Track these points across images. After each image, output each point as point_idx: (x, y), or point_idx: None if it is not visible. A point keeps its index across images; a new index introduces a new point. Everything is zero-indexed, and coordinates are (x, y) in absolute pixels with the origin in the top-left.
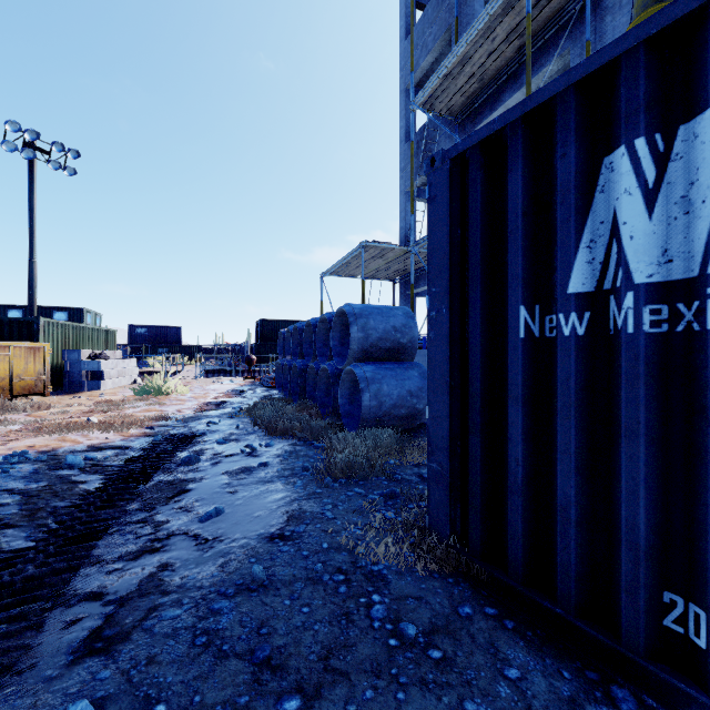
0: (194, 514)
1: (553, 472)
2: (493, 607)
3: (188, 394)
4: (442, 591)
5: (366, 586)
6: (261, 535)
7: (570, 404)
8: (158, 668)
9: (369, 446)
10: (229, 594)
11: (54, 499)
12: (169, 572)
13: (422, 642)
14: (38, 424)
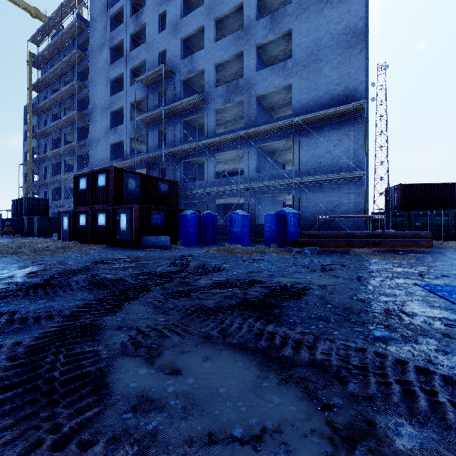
0: None
1: None
2: None
3: None
4: None
5: None
6: None
7: None
8: None
9: None
10: None
11: None
12: None
13: None
14: None
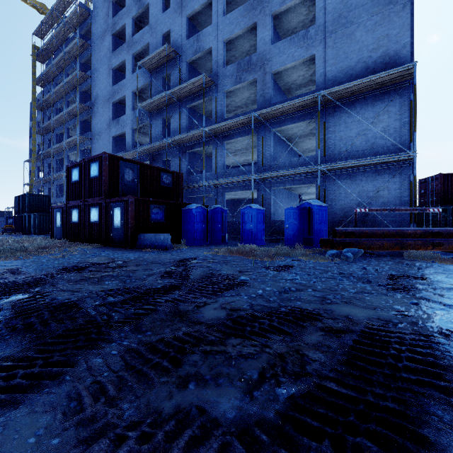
0: None
1: None
2: None
3: None
4: None
5: None
6: None
7: None
8: None
9: None
10: None
11: None
12: None
13: None
14: None
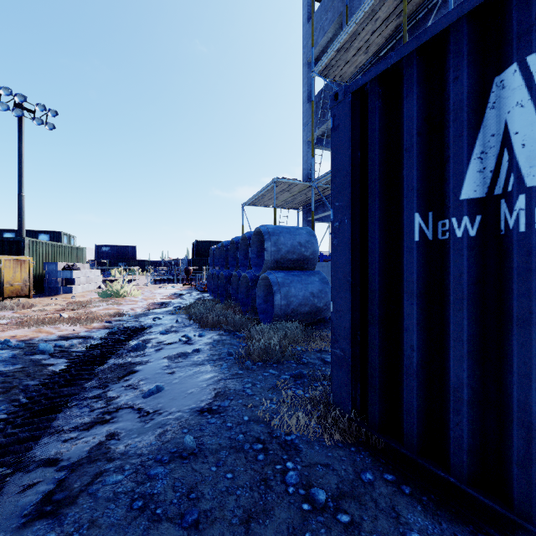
0: (139, 391)
1: (445, 357)
2: (390, 473)
3: (139, 296)
4: (346, 459)
5: (281, 454)
6: (193, 409)
7: (463, 297)
8: (98, 531)
9: (281, 336)
10: (164, 461)
11: (26, 379)
12: (115, 441)
13: (331, 507)
14: (21, 319)
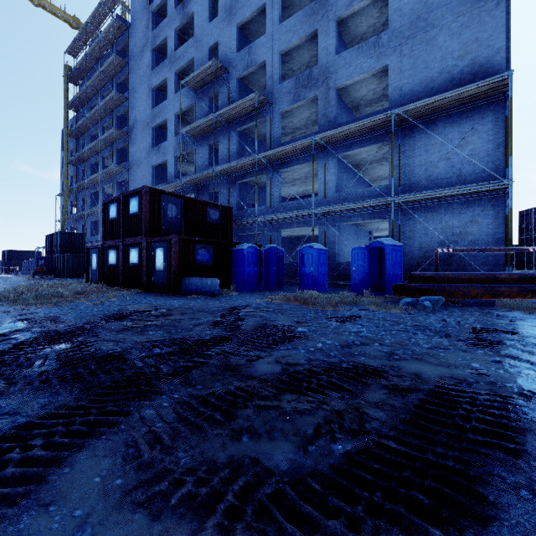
0: None
1: None
2: None
3: None
4: None
5: None
6: None
7: None
8: None
9: None
10: None
11: None
12: None
13: None
14: None
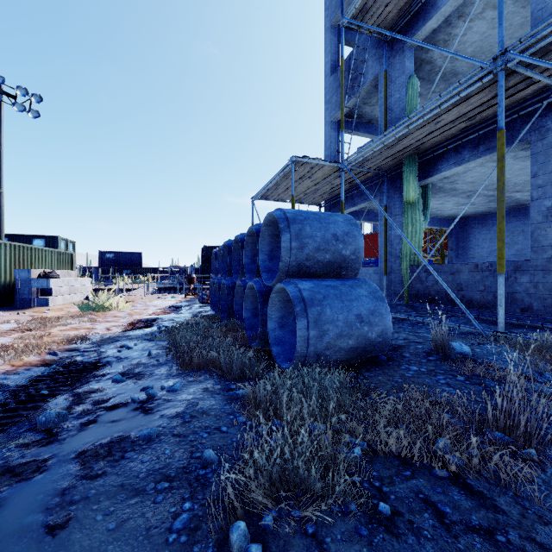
0: None
1: None
2: None
3: (126, 310)
4: None
5: None
6: None
7: None
8: None
9: (313, 406)
10: None
11: None
12: None
13: None
14: None
